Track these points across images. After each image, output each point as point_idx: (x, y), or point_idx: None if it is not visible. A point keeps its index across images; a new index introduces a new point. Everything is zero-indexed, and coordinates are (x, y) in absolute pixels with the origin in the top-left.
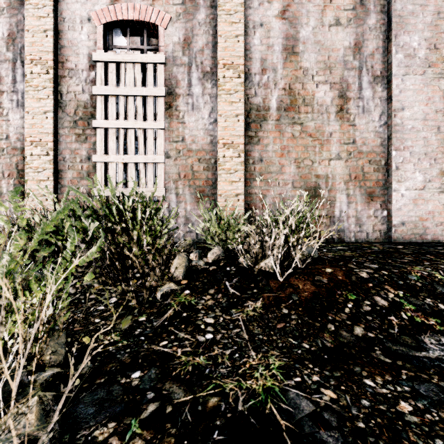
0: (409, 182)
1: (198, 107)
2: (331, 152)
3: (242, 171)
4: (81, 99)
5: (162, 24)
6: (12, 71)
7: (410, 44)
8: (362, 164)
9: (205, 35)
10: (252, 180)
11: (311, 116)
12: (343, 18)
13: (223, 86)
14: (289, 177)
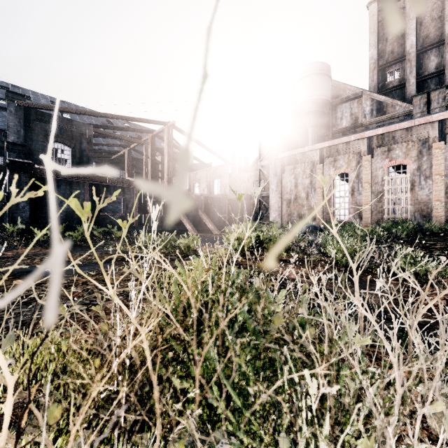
0: None
1: (423, 188)
2: None
3: (443, 208)
4: (379, 190)
5: (408, 164)
6: (357, 185)
7: None
8: None
9: (426, 164)
10: None
11: None
12: None
13: (434, 181)
14: None
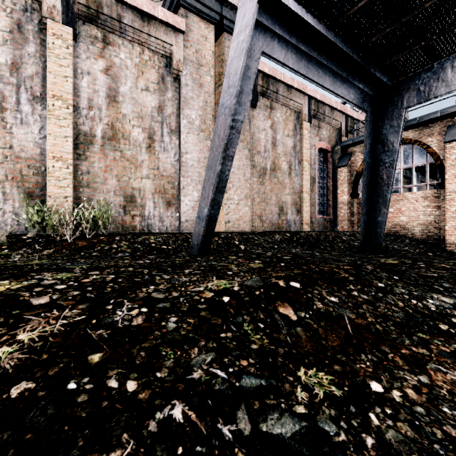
0: (190, 197)
1: (27, 123)
2: (143, 173)
3: (71, 179)
4: None
5: None
6: None
7: (191, 116)
8: (163, 183)
9: (35, 66)
10: (81, 187)
11: (128, 147)
12: (151, 87)
13: (53, 112)
14: (112, 187)
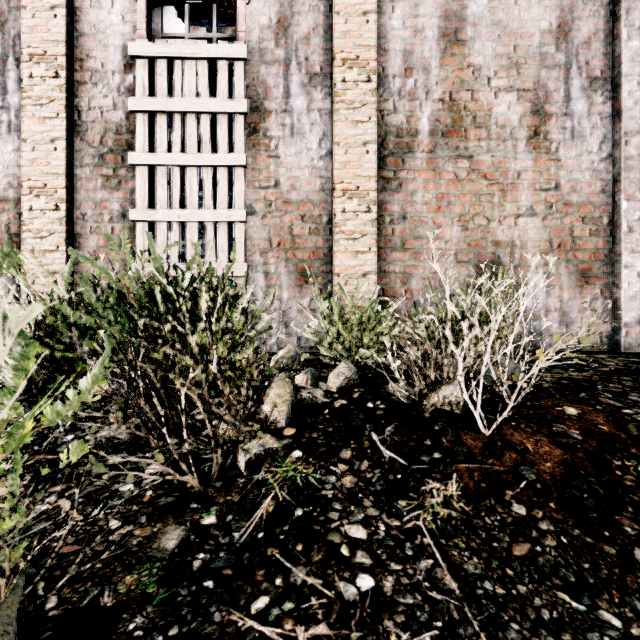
0: None
1: (300, 132)
2: (519, 203)
3: (373, 234)
4: (111, 119)
5: None
6: (1, 75)
7: None
8: (570, 224)
9: (312, 14)
10: (390, 250)
11: (486, 145)
12: None
13: (342, 95)
14: (450, 245)
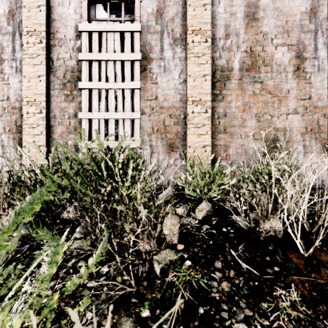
0: None
1: (169, 69)
2: (288, 107)
3: (209, 125)
4: (69, 64)
5: None
6: (12, 42)
7: None
8: (317, 118)
9: (175, 6)
10: (217, 133)
11: (270, 75)
12: None
13: (192, 50)
14: (250, 130)
